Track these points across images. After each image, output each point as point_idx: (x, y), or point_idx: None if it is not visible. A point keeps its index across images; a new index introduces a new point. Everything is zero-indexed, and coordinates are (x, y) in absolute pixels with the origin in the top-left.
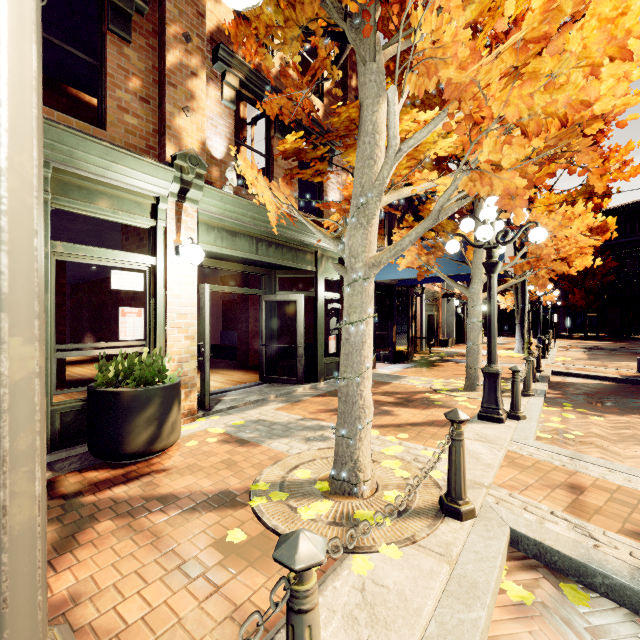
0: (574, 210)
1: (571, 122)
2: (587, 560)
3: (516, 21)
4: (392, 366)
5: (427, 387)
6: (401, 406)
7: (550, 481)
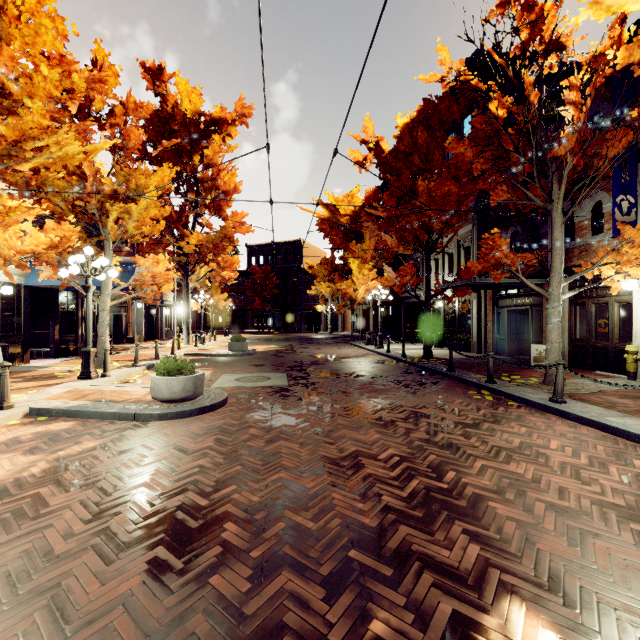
0: (159, 258)
1: (51, 245)
2: (53, 407)
3: (124, 136)
4: (52, 360)
5: (66, 370)
6: (25, 381)
7: (81, 394)
